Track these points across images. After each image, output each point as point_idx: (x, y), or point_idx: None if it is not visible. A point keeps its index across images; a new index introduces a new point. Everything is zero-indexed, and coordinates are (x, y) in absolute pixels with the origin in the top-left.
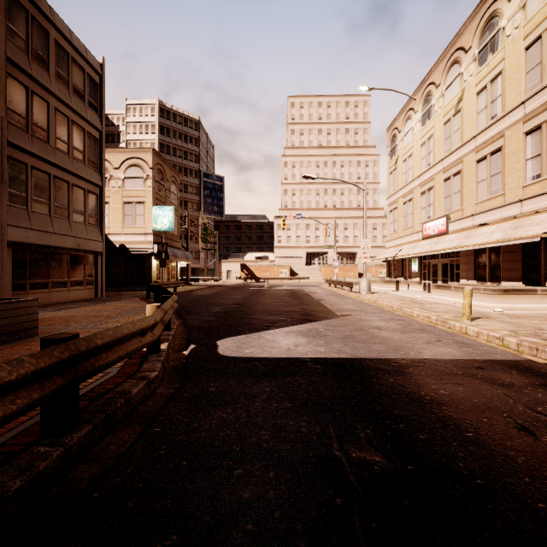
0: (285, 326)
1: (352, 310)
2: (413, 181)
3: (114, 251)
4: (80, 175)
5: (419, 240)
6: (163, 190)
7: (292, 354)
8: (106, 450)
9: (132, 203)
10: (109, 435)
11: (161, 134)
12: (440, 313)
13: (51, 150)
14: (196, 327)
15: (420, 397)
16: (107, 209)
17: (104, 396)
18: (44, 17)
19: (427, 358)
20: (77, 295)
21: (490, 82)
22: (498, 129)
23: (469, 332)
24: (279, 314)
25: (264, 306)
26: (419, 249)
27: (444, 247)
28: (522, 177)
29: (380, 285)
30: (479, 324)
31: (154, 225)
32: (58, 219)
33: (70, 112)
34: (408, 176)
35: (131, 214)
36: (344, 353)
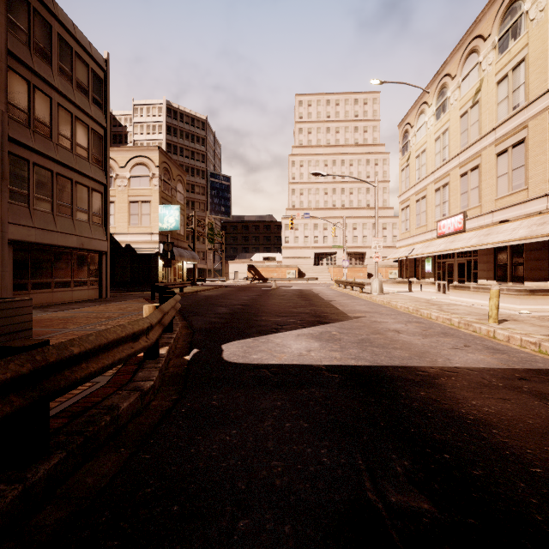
0: (296, 328)
1: (365, 312)
2: (426, 178)
3: (120, 251)
4: (84, 173)
5: (433, 239)
6: (169, 189)
7: (305, 360)
8: (82, 484)
9: (137, 203)
10: (89, 462)
11: (168, 134)
12: (461, 315)
13: (54, 147)
14: (200, 329)
15: (461, 416)
16: (113, 209)
17: (88, 412)
18: (47, 10)
19: (459, 366)
20: (81, 295)
21: (511, 70)
22: (521, 119)
23: (498, 336)
24: (289, 315)
25: (272, 307)
26: (433, 249)
27: (462, 245)
28: (548, 170)
29: (392, 285)
30: (508, 327)
31: (160, 224)
32: (61, 217)
33: (74, 108)
34: (421, 173)
35: (137, 213)
36: (362, 360)
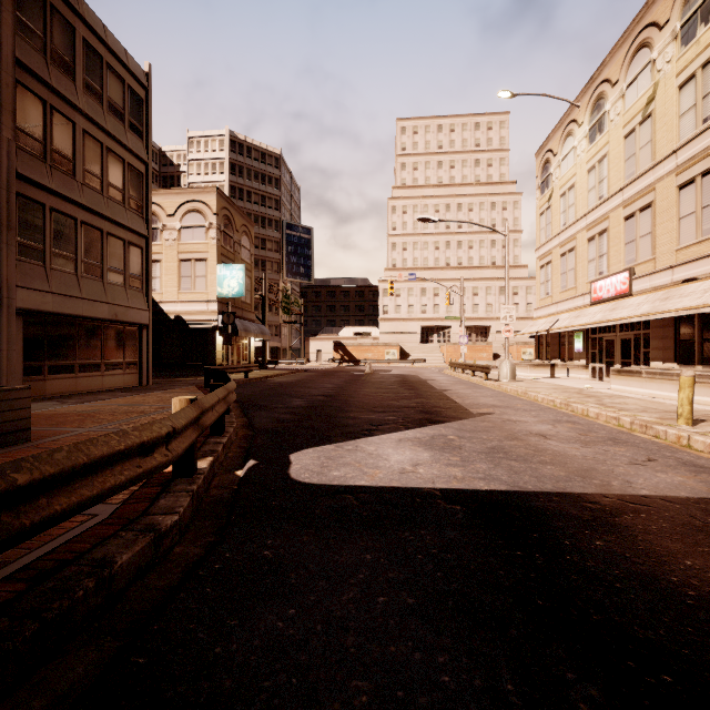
0: (396, 429)
1: (494, 406)
2: (575, 223)
3: (168, 324)
4: (118, 221)
5: (585, 306)
6: (231, 243)
7: (409, 480)
8: None
9: (190, 261)
10: (48, 664)
11: (231, 174)
12: (633, 412)
13: (78, 187)
14: (263, 430)
15: (673, 591)
16: (158, 270)
17: (62, 570)
18: (69, 7)
19: (647, 495)
20: (114, 382)
21: (701, 67)
22: None
23: (695, 444)
24: (387, 410)
25: (365, 399)
26: (586, 319)
27: (628, 314)
28: None
29: (528, 369)
30: (708, 431)
31: (219, 289)
32: (88, 279)
33: (104, 136)
34: (567, 216)
35: (189, 275)
36: (496, 481)
